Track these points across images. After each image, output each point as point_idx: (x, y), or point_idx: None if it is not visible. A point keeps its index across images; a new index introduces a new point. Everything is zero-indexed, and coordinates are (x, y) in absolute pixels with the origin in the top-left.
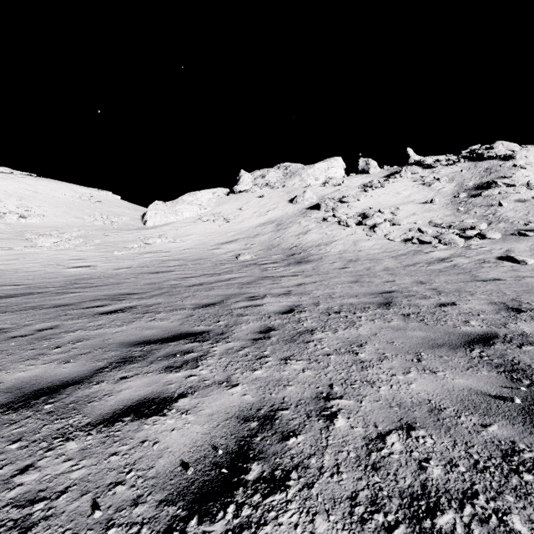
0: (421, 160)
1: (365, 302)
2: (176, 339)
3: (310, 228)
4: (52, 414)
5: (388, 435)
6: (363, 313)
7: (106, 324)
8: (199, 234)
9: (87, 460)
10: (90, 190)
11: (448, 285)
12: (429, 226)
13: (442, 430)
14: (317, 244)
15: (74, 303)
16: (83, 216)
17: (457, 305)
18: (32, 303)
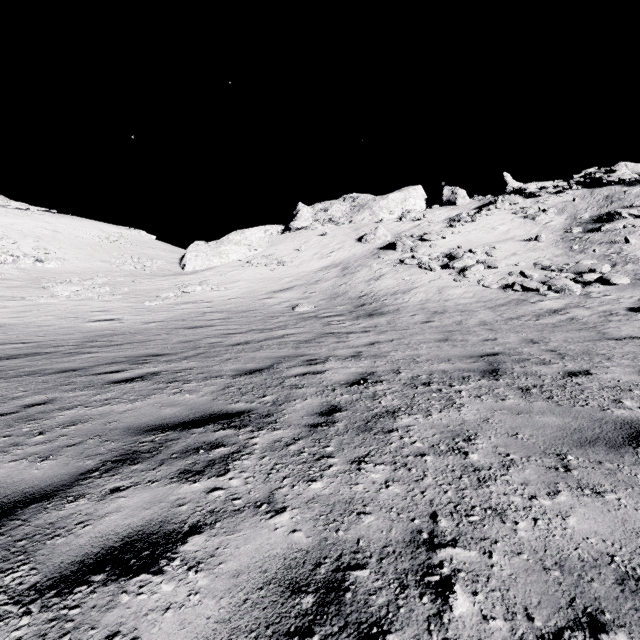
0: (522, 187)
1: (463, 369)
2: (203, 422)
3: (384, 272)
4: None
5: None
6: (462, 385)
7: (116, 397)
8: (248, 280)
9: None
10: (120, 229)
11: (570, 345)
12: (534, 269)
13: None
14: (392, 291)
15: (85, 367)
16: (111, 259)
17: (594, 375)
18: (34, 366)
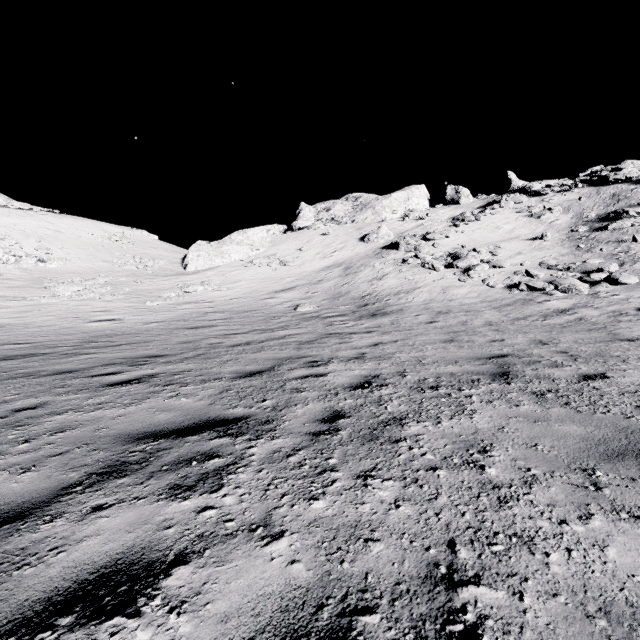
0: (527, 186)
1: (471, 371)
2: (199, 430)
3: (387, 272)
4: None
5: None
6: (472, 389)
7: (109, 401)
8: (250, 280)
9: None
10: (122, 229)
11: (582, 347)
12: (540, 268)
13: None
14: (396, 291)
15: (81, 368)
16: (113, 259)
17: (611, 379)
18: (30, 368)
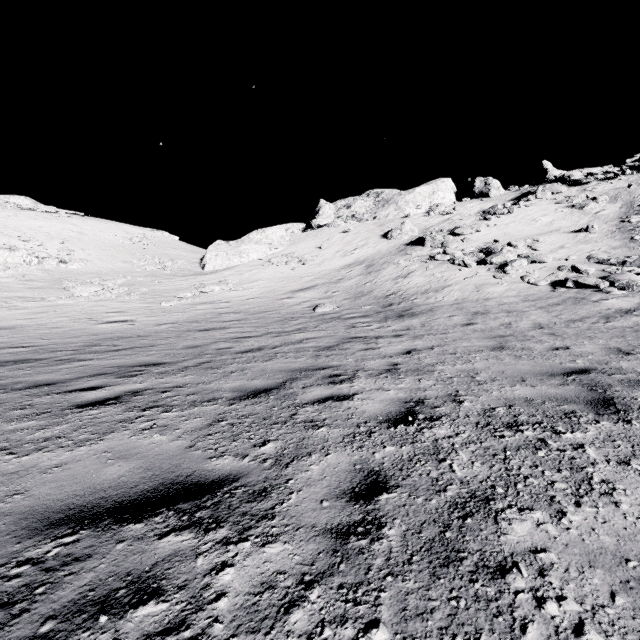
0: (565, 175)
1: (554, 397)
2: (152, 507)
3: (412, 269)
4: None
5: None
6: (576, 432)
7: (61, 435)
8: (268, 279)
9: None
10: (144, 230)
11: None
12: (588, 263)
13: None
14: (423, 290)
15: (63, 380)
16: (132, 260)
17: None
18: (10, 378)
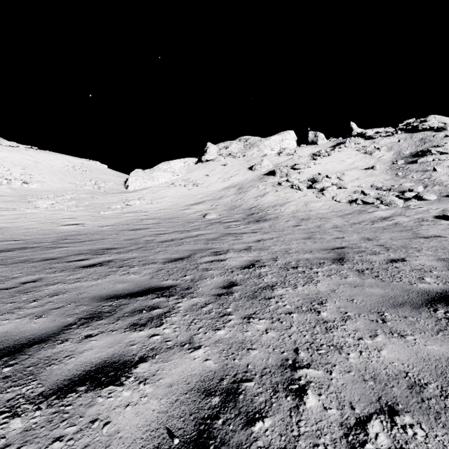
0: (363, 132)
1: (320, 257)
2: (144, 293)
3: (267, 191)
4: (7, 379)
5: (368, 421)
6: (319, 268)
7: (84, 277)
8: (172, 196)
9: (26, 448)
10: (82, 160)
11: (394, 242)
12: (371, 189)
13: (431, 417)
14: (273, 204)
15: (61, 257)
16: (76, 182)
17: (407, 261)
18: (25, 256)
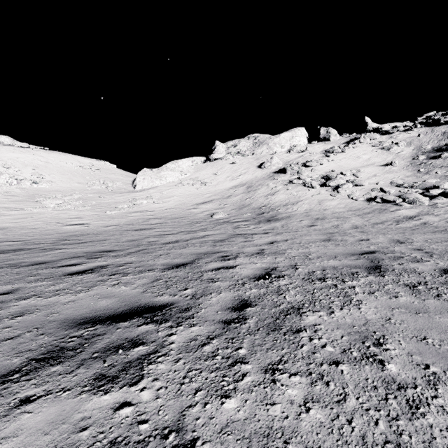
0: (379, 127)
1: (350, 265)
2: (130, 316)
3: (278, 189)
4: None
5: None
6: (354, 281)
7: (66, 288)
8: (180, 195)
9: None
10: (91, 160)
11: (432, 245)
12: (391, 186)
13: None
14: (284, 203)
15: (52, 260)
16: (84, 182)
17: None
18: (16, 260)
